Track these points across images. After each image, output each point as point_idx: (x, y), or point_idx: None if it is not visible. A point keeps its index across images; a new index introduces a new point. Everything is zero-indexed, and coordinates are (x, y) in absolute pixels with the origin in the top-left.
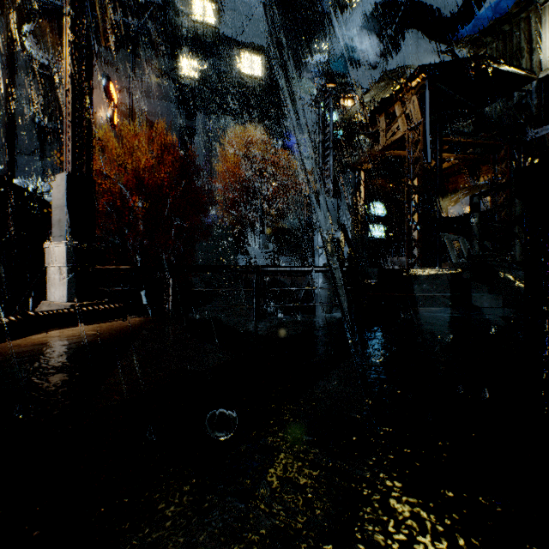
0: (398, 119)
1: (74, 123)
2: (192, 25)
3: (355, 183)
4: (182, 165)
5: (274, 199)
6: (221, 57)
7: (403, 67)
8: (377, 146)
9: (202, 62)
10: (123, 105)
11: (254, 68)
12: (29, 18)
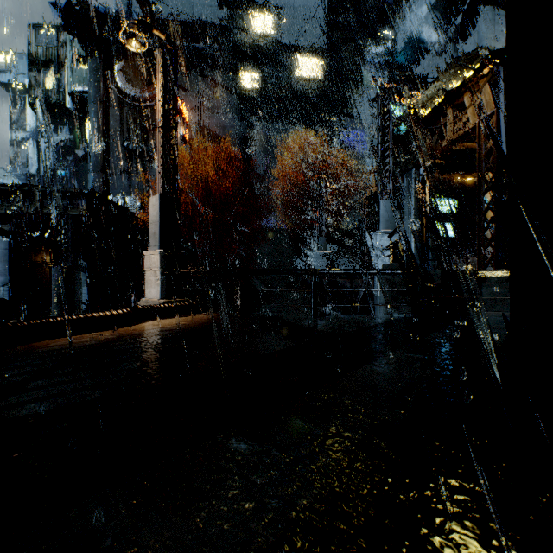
0: (467, 110)
1: (164, 153)
2: (253, 39)
3: (419, 180)
4: (244, 173)
5: (333, 200)
6: (281, 65)
7: (476, 50)
8: (444, 140)
9: (262, 72)
10: (193, 122)
11: (312, 71)
12: (120, 58)
